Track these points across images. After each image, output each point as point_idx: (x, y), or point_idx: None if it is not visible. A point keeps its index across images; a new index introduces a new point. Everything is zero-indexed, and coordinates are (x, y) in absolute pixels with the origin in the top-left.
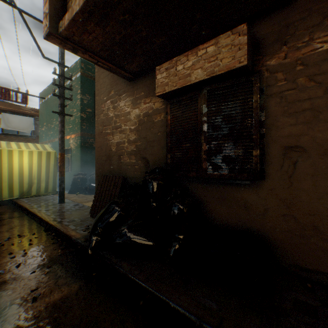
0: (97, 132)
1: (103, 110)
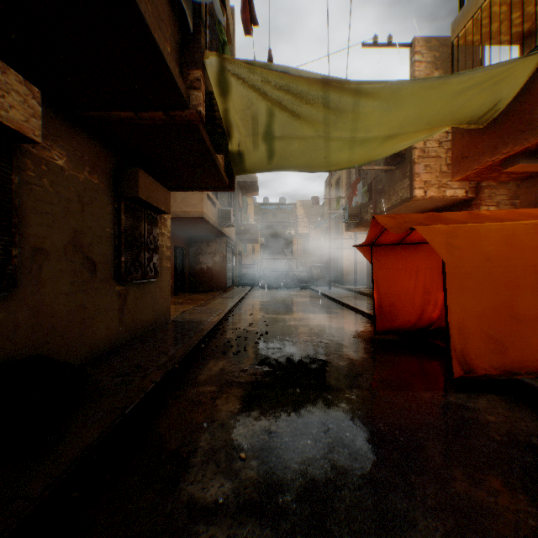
0: None
1: None
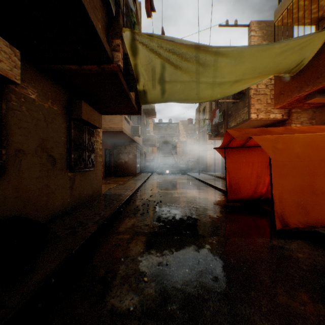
0: None
1: None
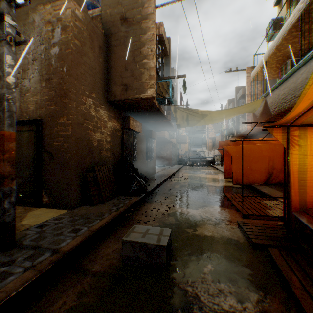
0: (76, 121)
1: (84, 102)
